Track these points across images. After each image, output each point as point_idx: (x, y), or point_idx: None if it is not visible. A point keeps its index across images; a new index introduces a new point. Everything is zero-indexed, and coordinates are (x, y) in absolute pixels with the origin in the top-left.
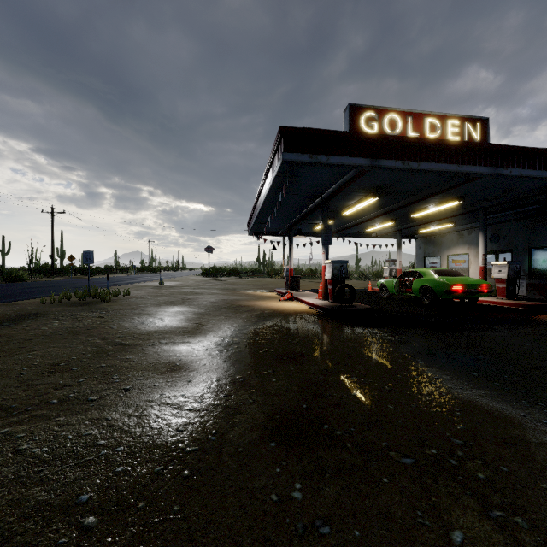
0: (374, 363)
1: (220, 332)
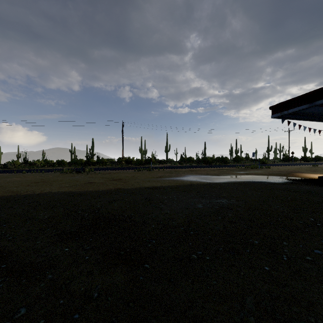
0: (239, 179)
1: (244, 175)
